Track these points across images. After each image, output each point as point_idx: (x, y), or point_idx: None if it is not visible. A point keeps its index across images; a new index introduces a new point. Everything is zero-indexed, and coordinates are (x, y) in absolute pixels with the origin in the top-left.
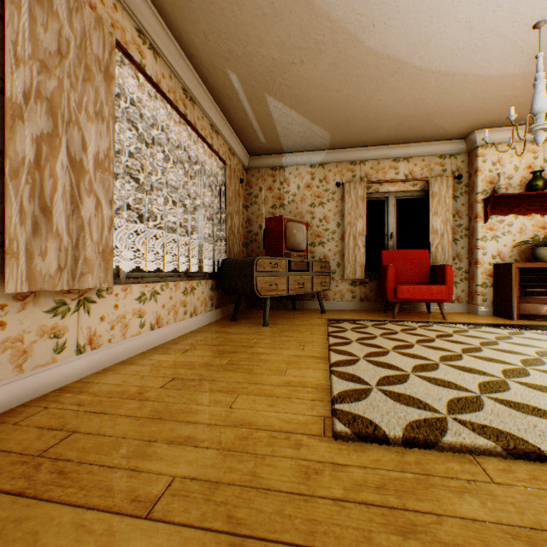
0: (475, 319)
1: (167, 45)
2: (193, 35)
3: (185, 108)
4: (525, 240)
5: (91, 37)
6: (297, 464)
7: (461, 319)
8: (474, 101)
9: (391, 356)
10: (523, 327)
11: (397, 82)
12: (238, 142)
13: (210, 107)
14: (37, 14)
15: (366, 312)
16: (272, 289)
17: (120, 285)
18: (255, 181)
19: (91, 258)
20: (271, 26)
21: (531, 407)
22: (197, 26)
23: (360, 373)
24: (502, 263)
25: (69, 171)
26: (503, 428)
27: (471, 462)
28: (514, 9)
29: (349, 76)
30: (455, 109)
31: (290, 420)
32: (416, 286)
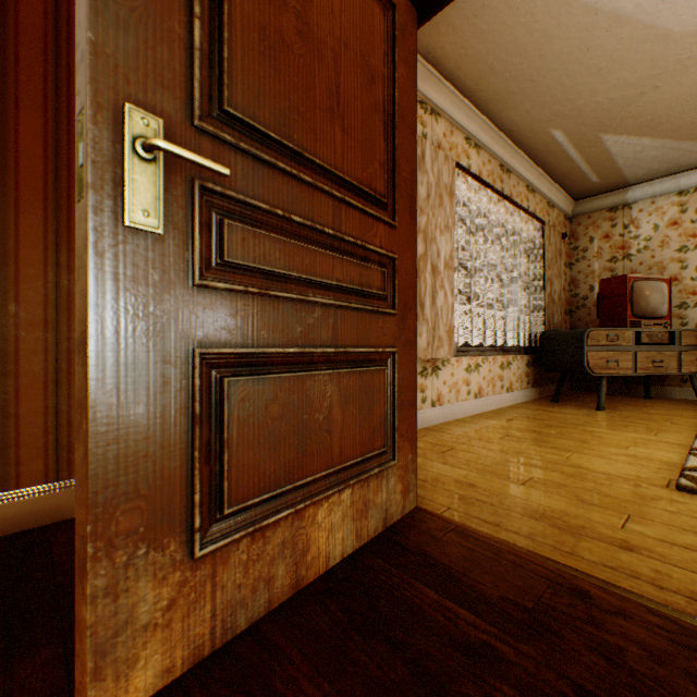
0: None
1: (487, 136)
2: (513, 116)
3: (501, 184)
4: None
5: (441, 172)
6: (632, 492)
7: None
8: None
9: None
10: None
11: None
12: (557, 191)
13: (526, 169)
14: (418, 178)
15: None
16: (608, 366)
17: (453, 357)
18: (582, 231)
19: (441, 336)
20: (607, 75)
21: None
22: (518, 108)
23: None
24: None
25: (430, 275)
26: None
27: None
28: None
29: None
30: None
31: (628, 473)
32: None
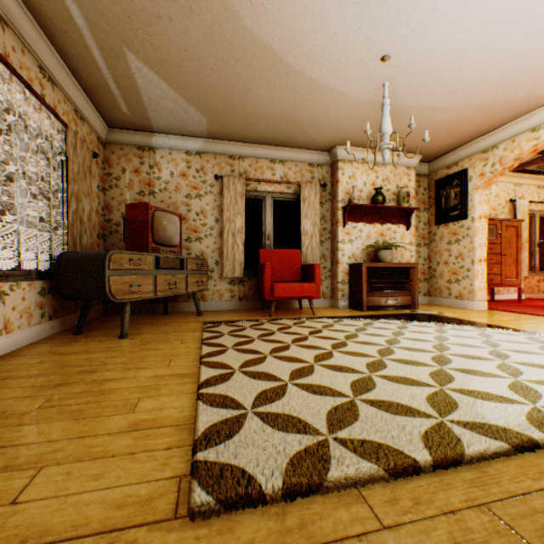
0: (337, 312)
1: None
2: None
3: None
4: (371, 244)
5: None
6: None
7: (327, 313)
8: (337, 117)
9: (269, 362)
10: (372, 318)
11: (275, 78)
12: (89, 104)
13: (38, 40)
14: None
15: (245, 311)
16: (133, 291)
17: None
18: (117, 160)
19: None
20: None
21: (396, 404)
22: None
23: (234, 392)
24: (356, 263)
25: None
26: (380, 439)
27: (358, 501)
28: (370, 36)
29: (226, 55)
30: (323, 122)
31: (124, 499)
32: (291, 284)
